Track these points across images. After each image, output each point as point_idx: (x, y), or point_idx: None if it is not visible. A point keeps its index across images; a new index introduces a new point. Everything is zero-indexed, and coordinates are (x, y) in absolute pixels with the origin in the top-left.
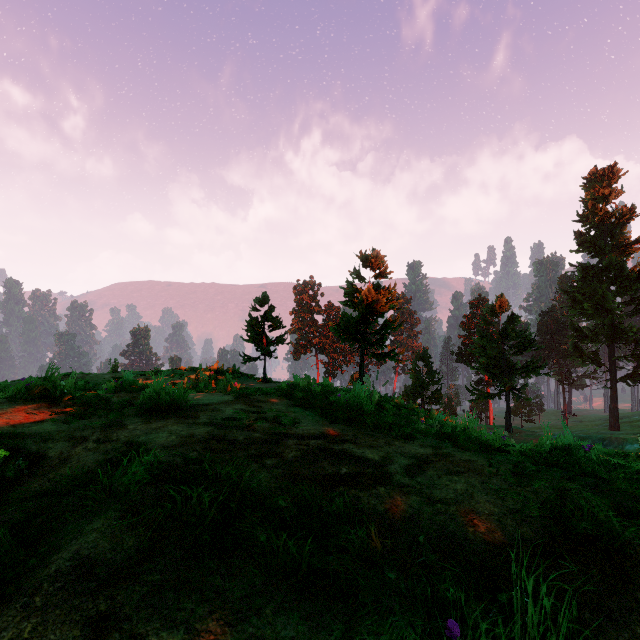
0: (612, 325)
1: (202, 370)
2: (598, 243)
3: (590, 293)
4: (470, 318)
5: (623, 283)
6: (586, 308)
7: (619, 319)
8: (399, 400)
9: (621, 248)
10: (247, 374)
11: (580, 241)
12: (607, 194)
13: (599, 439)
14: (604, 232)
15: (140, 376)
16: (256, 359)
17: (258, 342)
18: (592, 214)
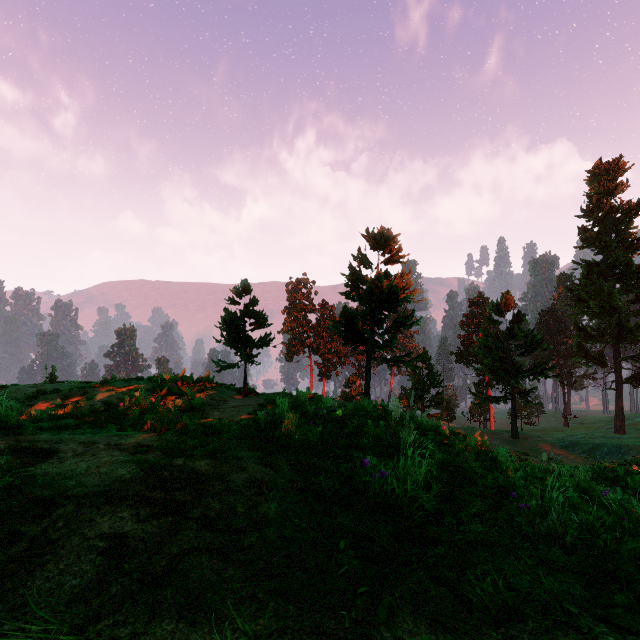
0: (619, 324)
1: (163, 380)
2: (604, 239)
3: (595, 291)
4: (470, 317)
5: (629, 281)
6: (592, 306)
7: (625, 318)
8: (421, 420)
9: (627, 244)
10: (224, 384)
11: (585, 237)
12: (613, 188)
13: (615, 447)
14: (609, 228)
15: (77, 389)
16: (234, 366)
17: (237, 344)
18: (597, 209)
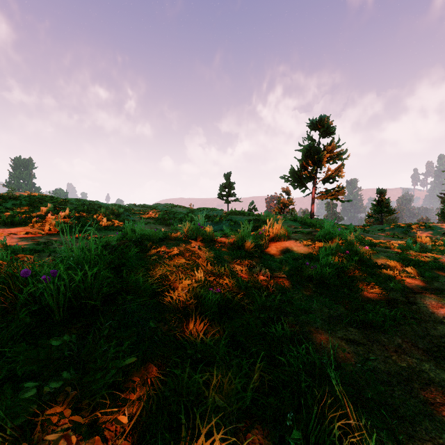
0: None
1: None
2: None
3: None
4: None
5: None
6: None
7: None
8: None
9: None
10: None
11: None
12: None
13: None
14: None
15: None
16: None
17: None
18: None
